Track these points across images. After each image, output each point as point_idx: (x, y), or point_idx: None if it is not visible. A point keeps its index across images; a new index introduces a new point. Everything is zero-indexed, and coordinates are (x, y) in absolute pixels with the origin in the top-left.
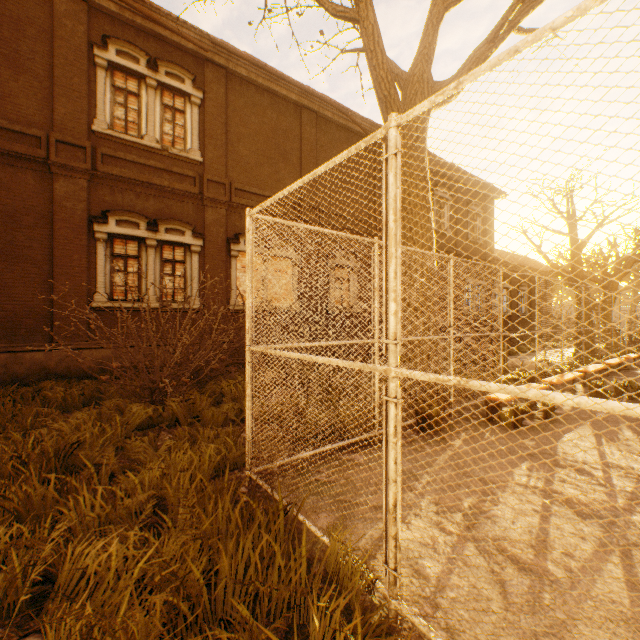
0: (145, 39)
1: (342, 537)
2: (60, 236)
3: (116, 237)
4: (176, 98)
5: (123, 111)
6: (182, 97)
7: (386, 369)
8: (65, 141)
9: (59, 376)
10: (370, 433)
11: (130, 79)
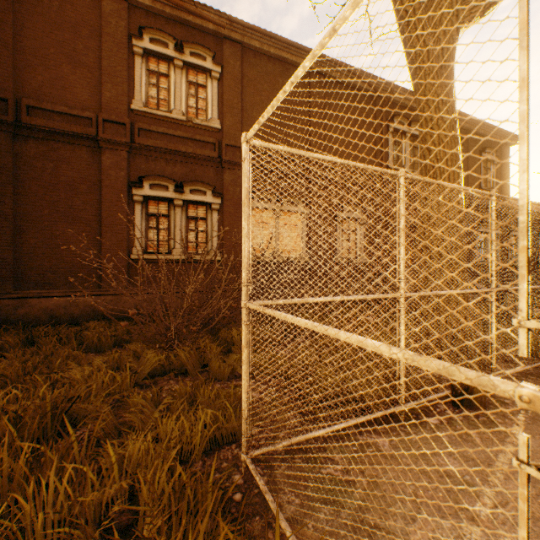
0: (173, 26)
1: None
2: (106, 200)
3: (150, 199)
4: (199, 75)
5: (156, 91)
6: (204, 74)
7: (533, 397)
8: (110, 120)
9: (105, 317)
10: (394, 407)
11: (161, 63)
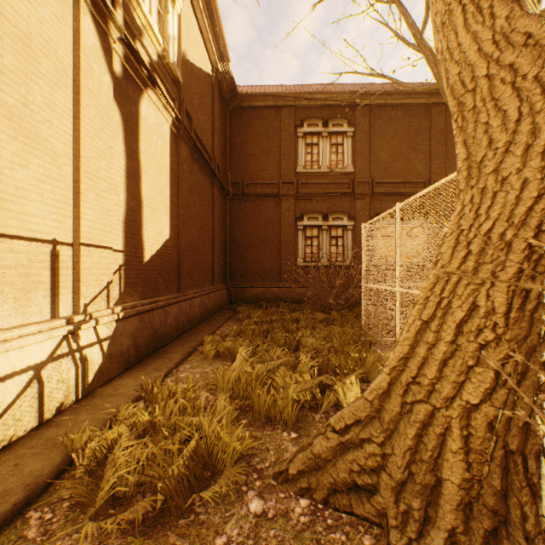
0: (321, 111)
1: (387, 352)
2: (283, 230)
3: (307, 227)
4: (338, 137)
5: (310, 156)
6: (341, 135)
7: (395, 289)
8: (285, 182)
9: (283, 300)
10: None
11: (313, 137)
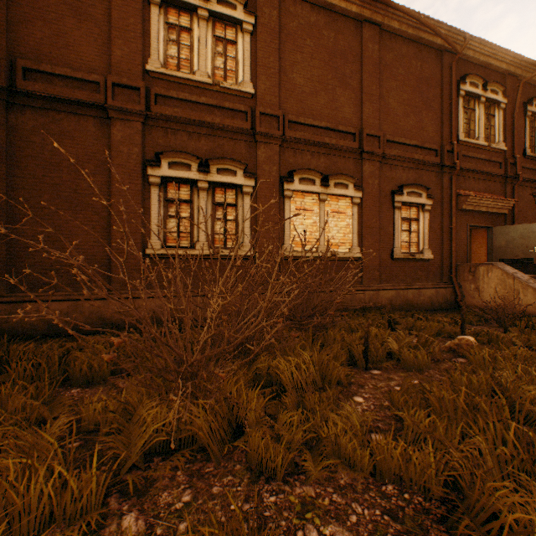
0: None
1: None
2: (117, 182)
3: (169, 181)
4: (227, 29)
5: (176, 49)
6: (233, 27)
7: None
8: (121, 83)
9: (114, 326)
10: None
11: (182, 15)
